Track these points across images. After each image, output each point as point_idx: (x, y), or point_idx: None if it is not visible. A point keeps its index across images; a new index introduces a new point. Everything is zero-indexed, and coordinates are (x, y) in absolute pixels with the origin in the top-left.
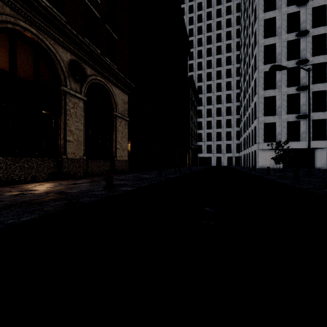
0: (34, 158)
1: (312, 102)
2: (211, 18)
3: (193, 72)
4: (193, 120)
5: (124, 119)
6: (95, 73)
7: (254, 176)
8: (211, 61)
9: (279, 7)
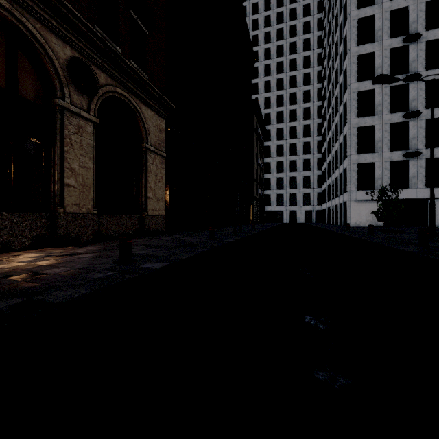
0: (7, 212)
1: (425, 134)
2: (282, 20)
3: (258, 95)
4: (258, 160)
5: (159, 155)
6: (113, 83)
7: (353, 238)
8: (283, 80)
9: (380, 1)
